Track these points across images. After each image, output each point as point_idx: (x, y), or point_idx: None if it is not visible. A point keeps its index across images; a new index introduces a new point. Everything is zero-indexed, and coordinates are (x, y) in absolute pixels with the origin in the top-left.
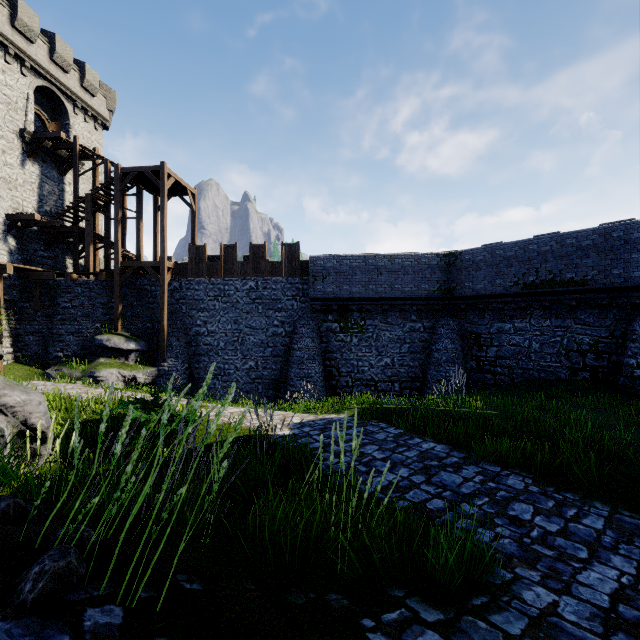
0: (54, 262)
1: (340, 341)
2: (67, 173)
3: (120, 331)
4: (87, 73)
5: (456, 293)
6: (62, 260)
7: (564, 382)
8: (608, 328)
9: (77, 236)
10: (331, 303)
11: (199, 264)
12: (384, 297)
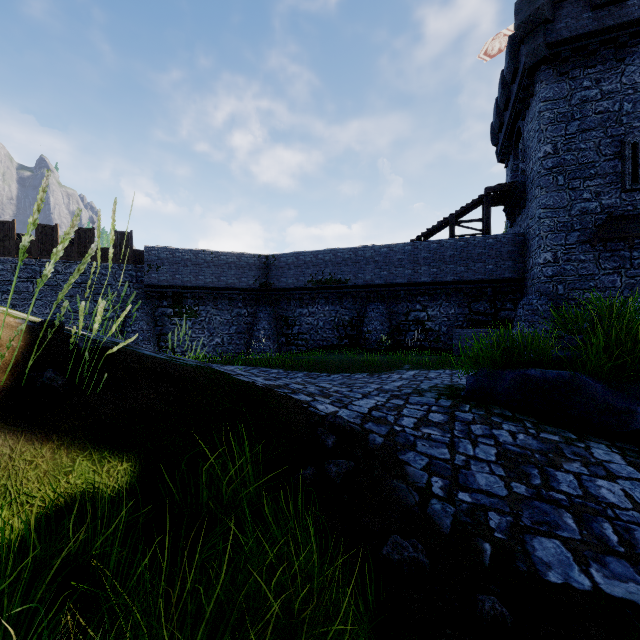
0: None
1: (175, 324)
2: None
3: None
4: None
5: (272, 286)
6: None
7: (334, 345)
8: (357, 311)
9: None
10: (166, 290)
11: (5, 241)
12: (215, 287)
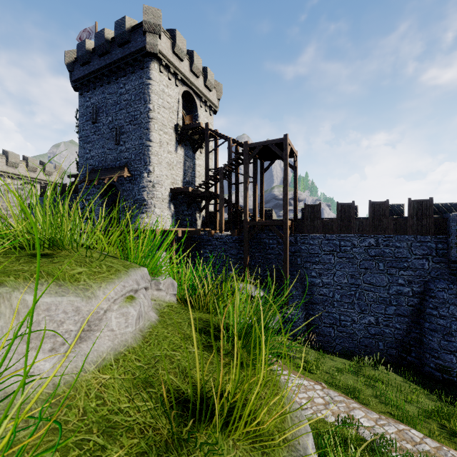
0: (191, 217)
1: None
2: (196, 151)
3: (247, 278)
4: (208, 75)
5: None
6: (194, 215)
7: None
8: None
9: (208, 198)
10: None
11: (314, 221)
12: None
